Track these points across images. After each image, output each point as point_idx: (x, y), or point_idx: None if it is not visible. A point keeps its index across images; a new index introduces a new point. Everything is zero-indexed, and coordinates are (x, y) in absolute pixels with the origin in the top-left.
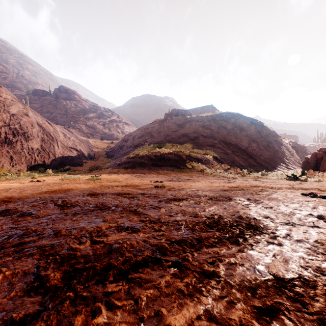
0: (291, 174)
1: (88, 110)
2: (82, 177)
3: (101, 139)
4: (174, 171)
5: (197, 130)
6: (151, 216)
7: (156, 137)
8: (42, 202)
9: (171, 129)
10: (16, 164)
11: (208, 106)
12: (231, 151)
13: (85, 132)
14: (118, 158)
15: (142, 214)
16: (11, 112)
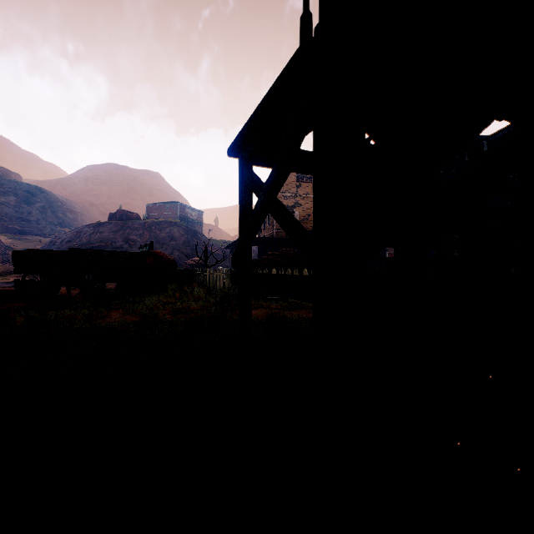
0: None
1: None
2: None
3: (23, 234)
4: None
5: (128, 238)
6: None
7: (85, 243)
8: None
9: (104, 236)
10: None
11: (176, 203)
12: None
13: None
14: None
15: None
16: None
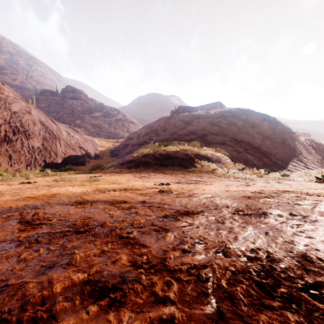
0: (321, 176)
1: (94, 109)
2: (80, 178)
3: (106, 138)
4: (182, 172)
5: (205, 127)
6: (151, 251)
7: (162, 135)
8: (6, 216)
9: (178, 126)
10: (14, 163)
11: (216, 103)
12: (243, 149)
13: (91, 131)
14: (122, 157)
15: (138, 244)
16: (13, 109)
